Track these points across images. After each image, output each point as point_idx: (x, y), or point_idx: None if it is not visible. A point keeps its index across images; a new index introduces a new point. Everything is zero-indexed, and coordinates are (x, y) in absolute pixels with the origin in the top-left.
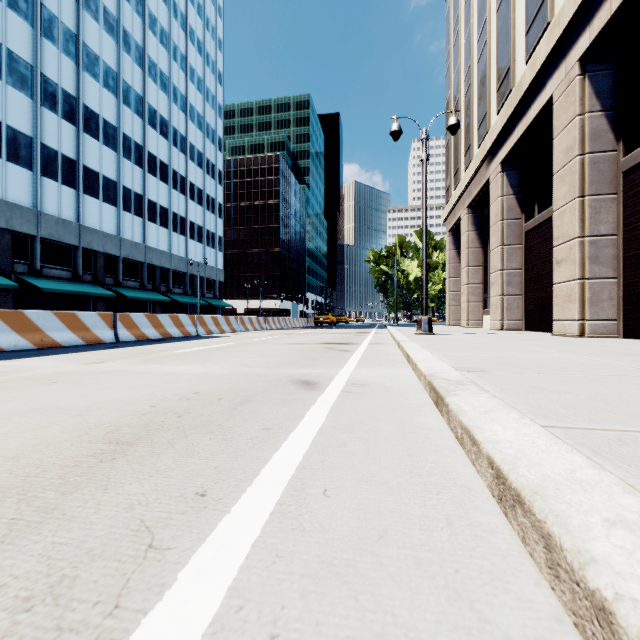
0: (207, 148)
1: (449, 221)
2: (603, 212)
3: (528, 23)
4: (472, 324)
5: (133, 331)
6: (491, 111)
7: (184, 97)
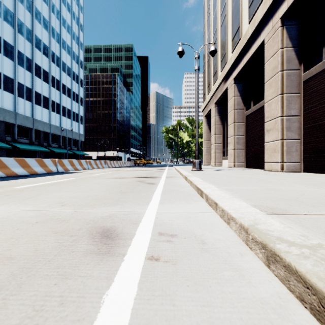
0: (73, 65)
1: (205, 111)
2: (293, 103)
3: (250, 1)
4: (217, 164)
5: (3, 170)
6: (228, 52)
7: (59, 35)
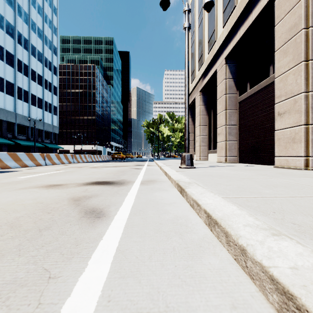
0: (45, 51)
1: None
2: None
3: None
4: (202, 159)
5: None
6: (218, 28)
7: (27, 14)
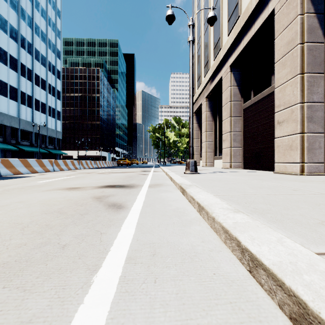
0: (49, 55)
1: (194, 107)
2: (315, 85)
3: None
4: (208, 165)
5: None
6: (223, 36)
7: (31, 18)
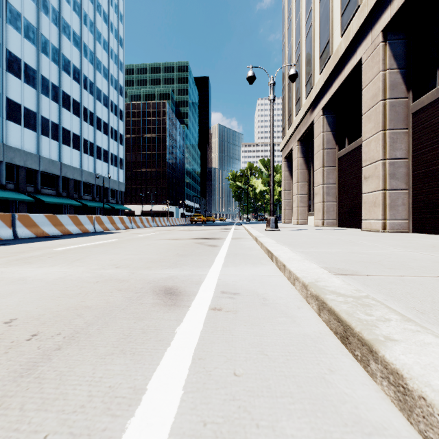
0: (111, 93)
1: (284, 151)
2: (398, 142)
3: (343, 7)
4: (301, 222)
5: (33, 229)
6: (315, 72)
7: (93, 53)
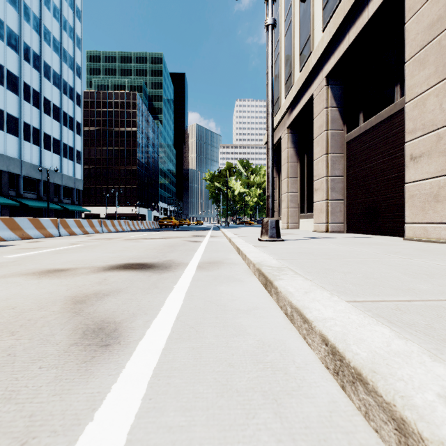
0: (64, 71)
1: None
2: None
3: None
4: (291, 226)
5: None
6: (315, 33)
7: (38, 18)
